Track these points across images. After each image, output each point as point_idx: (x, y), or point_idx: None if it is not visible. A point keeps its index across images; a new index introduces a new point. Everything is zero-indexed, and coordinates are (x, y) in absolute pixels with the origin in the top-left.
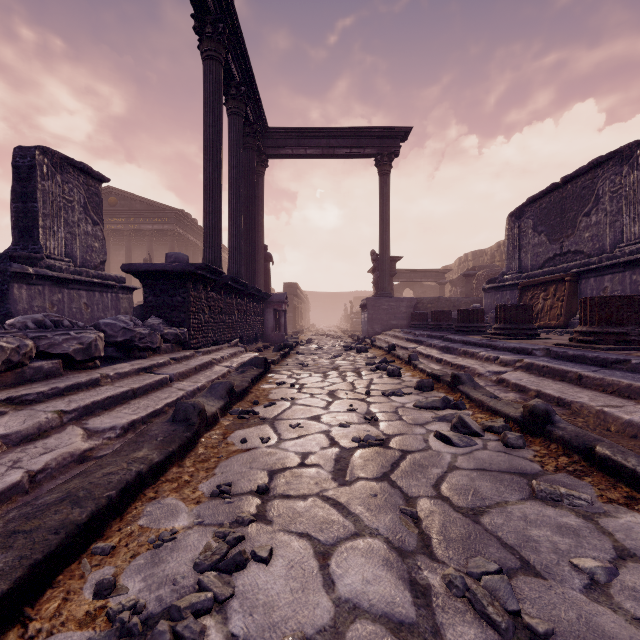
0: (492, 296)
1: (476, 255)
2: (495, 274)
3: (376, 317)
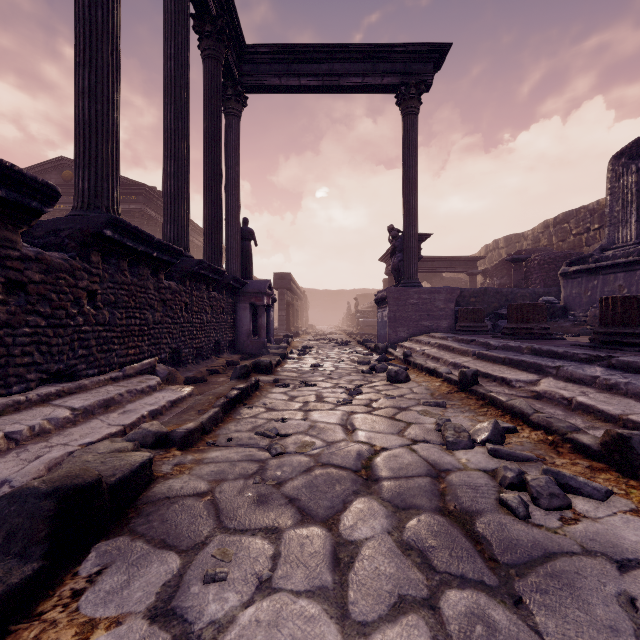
0: (582, 283)
1: (511, 240)
2: (555, 258)
3: (401, 315)
